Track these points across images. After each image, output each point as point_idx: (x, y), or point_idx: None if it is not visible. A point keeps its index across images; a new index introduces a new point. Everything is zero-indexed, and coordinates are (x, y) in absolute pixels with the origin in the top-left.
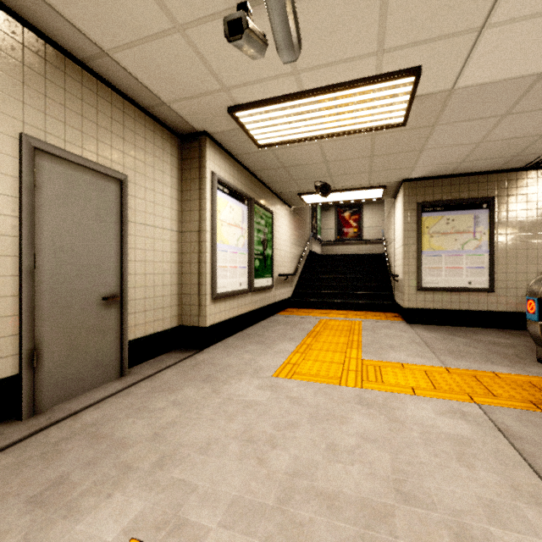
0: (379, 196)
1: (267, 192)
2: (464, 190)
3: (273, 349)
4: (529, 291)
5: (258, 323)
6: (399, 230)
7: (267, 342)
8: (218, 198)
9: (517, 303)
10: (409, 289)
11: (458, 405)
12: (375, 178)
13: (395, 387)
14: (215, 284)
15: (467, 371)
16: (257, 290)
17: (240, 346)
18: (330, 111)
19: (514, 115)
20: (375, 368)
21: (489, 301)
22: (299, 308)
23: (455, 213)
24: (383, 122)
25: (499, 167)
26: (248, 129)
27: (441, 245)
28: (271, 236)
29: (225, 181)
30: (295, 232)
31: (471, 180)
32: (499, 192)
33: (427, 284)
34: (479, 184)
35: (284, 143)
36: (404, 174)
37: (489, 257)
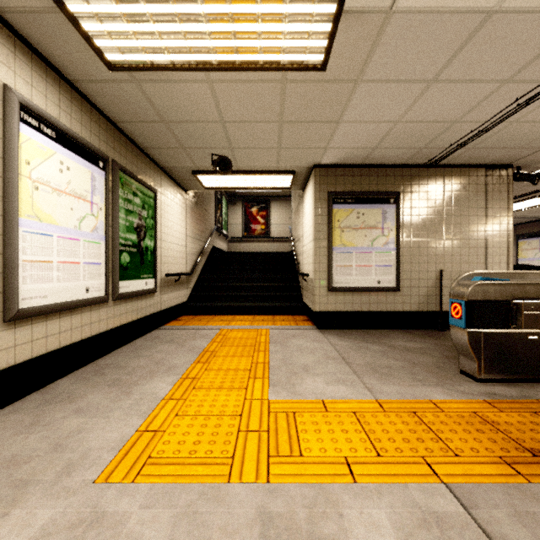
0: (288, 184)
1: (146, 161)
2: (373, 183)
3: (132, 396)
4: (454, 293)
5: (130, 344)
6: (309, 224)
7: (127, 381)
8: (23, 138)
9: (419, 302)
10: (320, 290)
11: (423, 495)
12: (284, 158)
13: (321, 465)
14: (13, 294)
15: (403, 403)
16: (126, 296)
17: (73, 397)
18: (219, 5)
19: (440, 84)
20: (288, 419)
21: (396, 300)
22: (197, 315)
23: (365, 207)
24: (297, 55)
25: (405, 160)
26: (75, 15)
27: (352, 240)
28: (153, 223)
29: (45, 114)
30: (194, 223)
31: (379, 173)
32: (404, 188)
33: (338, 284)
34: (387, 177)
35: (153, 66)
36: (316, 156)
37: (396, 254)
